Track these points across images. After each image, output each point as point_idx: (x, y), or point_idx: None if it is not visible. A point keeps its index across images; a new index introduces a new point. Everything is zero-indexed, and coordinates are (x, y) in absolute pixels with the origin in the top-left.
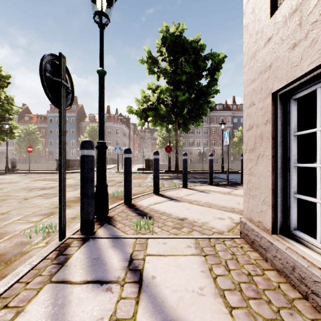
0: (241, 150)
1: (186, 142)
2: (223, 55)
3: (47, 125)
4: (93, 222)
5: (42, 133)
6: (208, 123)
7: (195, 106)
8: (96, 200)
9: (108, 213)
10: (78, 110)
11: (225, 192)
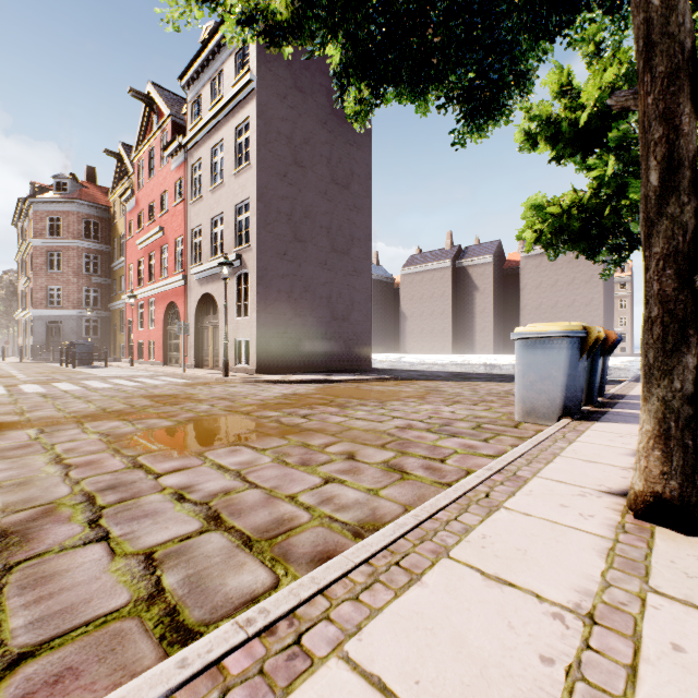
0: None
1: None
2: None
3: None
4: None
5: None
6: None
7: None
8: None
9: None
10: None
11: None
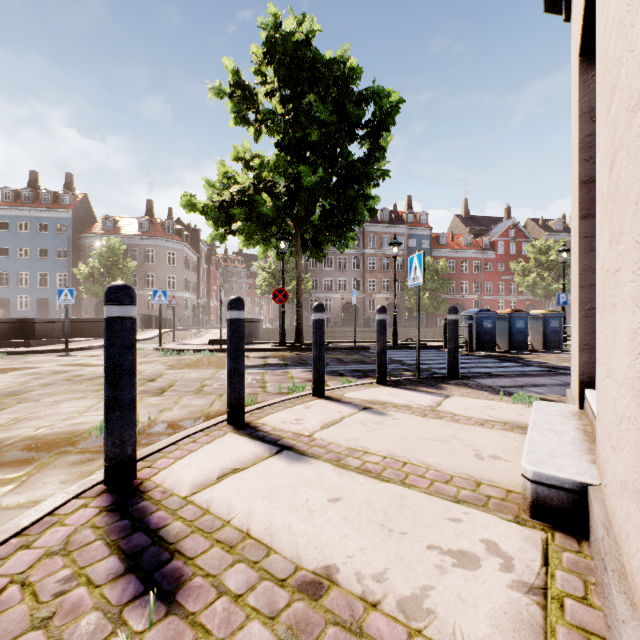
0: (423, 300)
1: (319, 284)
2: (398, 97)
3: None
4: None
5: None
6: (361, 246)
7: (340, 204)
8: None
9: None
10: (75, 206)
11: (425, 407)
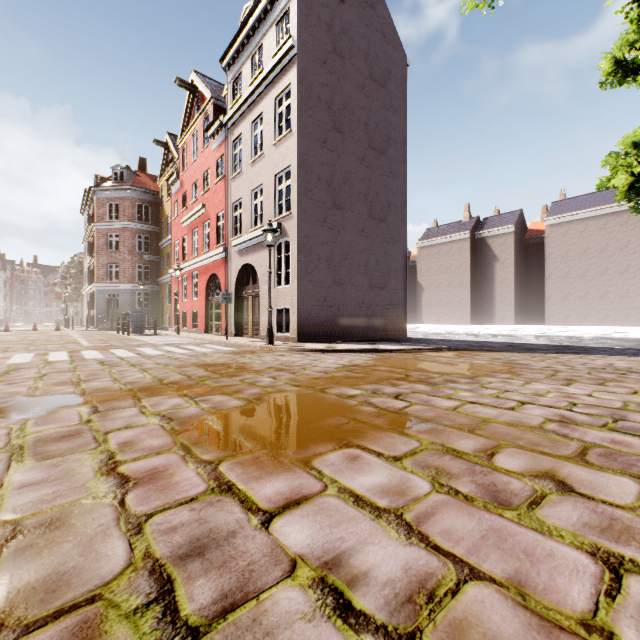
0: None
1: None
2: None
3: None
4: None
5: None
6: None
7: None
8: None
9: None
10: None
11: None
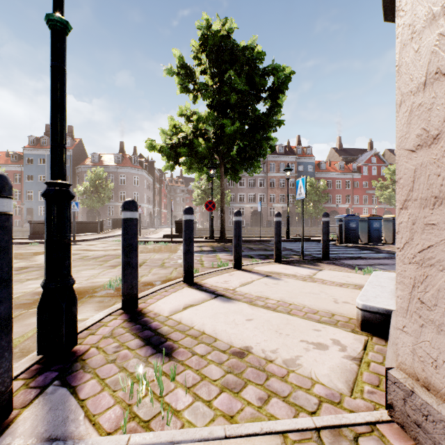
0: (308, 208)
1: (235, 197)
2: (290, 70)
3: (23, 168)
4: (2, 396)
5: (16, 181)
6: (265, 171)
7: (250, 143)
8: (41, 318)
9: (77, 342)
10: (74, 147)
11: (305, 276)
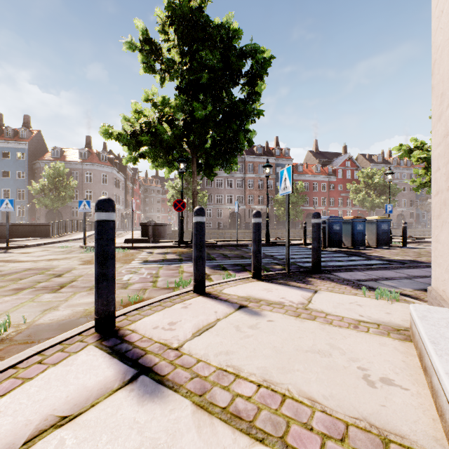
0: None
1: (213, 198)
2: (269, 54)
3: None
4: None
5: None
6: (243, 171)
7: (226, 135)
8: None
9: None
10: (31, 139)
11: (297, 305)
